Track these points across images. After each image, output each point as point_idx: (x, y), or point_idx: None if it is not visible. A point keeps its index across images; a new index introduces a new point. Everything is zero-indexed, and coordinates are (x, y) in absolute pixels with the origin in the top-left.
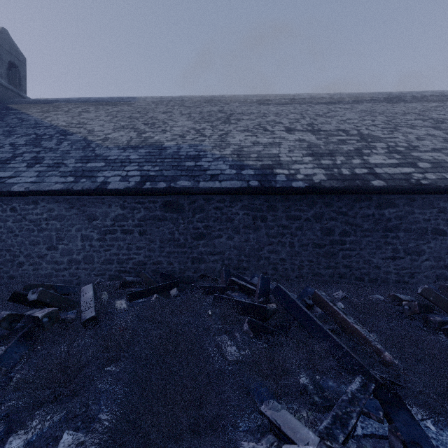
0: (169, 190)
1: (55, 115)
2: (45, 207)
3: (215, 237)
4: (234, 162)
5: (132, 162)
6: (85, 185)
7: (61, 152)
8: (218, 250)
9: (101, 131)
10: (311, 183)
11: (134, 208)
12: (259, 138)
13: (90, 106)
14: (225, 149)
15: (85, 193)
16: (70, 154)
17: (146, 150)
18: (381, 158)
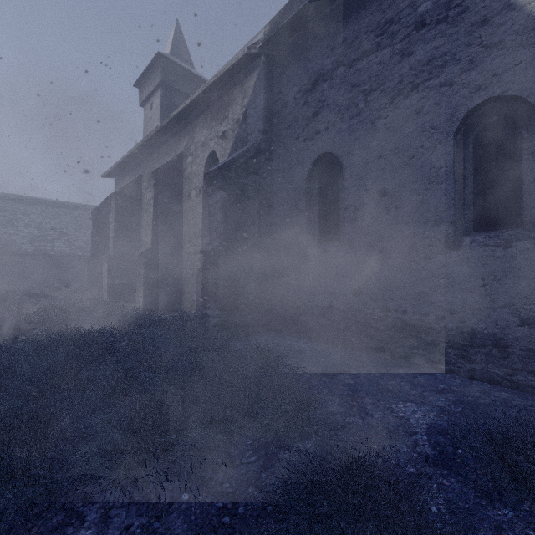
0: None
1: None
2: None
3: None
4: None
5: None
6: None
7: None
8: None
9: None
10: (26, 252)
11: None
12: (8, 230)
13: None
14: None
15: None
16: None
17: None
18: (60, 244)
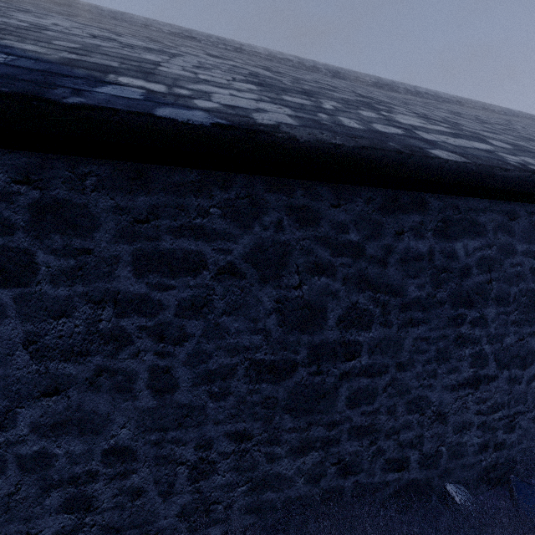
0: None
1: None
2: None
3: None
4: None
5: None
6: None
7: None
8: None
9: None
10: (240, 121)
11: None
12: (122, 37)
13: None
14: None
15: None
16: None
17: None
18: (416, 120)
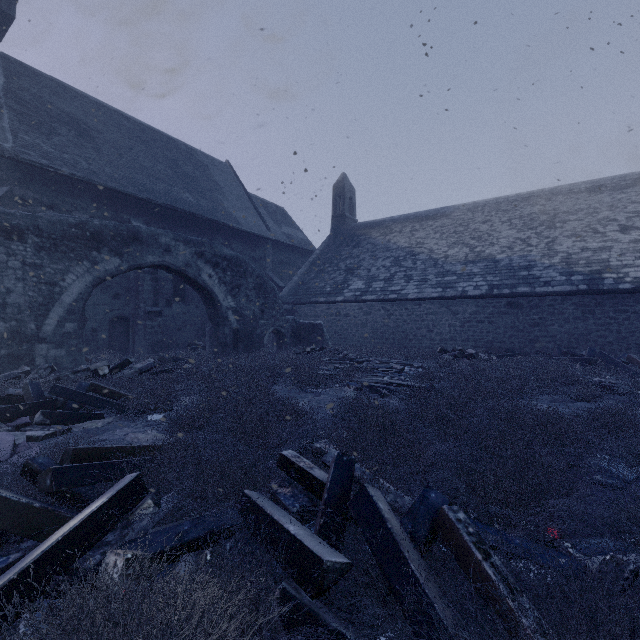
0: (512, 295)
1: (394, 237)
2: (425, 307)
3: (548, 325)
4: (563, 270)
5: (476, 274)
6: (452, 293)
7: (420, 270)
8: (551, 334)
9: (438, 249)
10: (637, 285)
11: (485, 307)
12: (588, 244)
13: (414, 224)
14: (553, 258)
15: (452, 298)
16: (427, 271)
17: (483, 264)
18: None
